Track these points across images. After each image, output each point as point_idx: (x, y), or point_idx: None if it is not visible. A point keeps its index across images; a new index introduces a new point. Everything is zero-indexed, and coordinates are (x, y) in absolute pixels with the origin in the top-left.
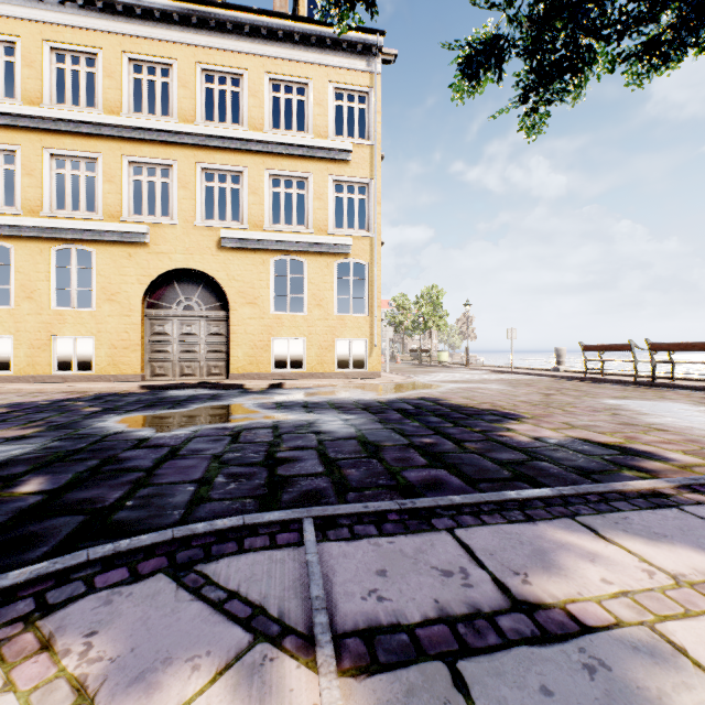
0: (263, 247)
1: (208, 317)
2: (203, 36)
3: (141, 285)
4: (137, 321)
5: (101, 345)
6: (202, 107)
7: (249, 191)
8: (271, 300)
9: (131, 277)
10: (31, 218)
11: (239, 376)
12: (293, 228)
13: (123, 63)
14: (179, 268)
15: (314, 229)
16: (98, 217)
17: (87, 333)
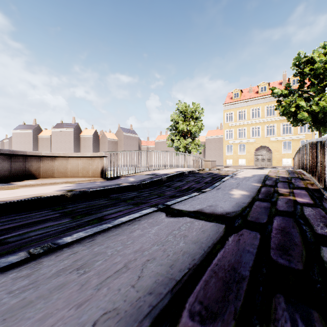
0: (280, 139)
1: (267, 155)
2: (266, 100)
3: (253, 149)
4: (253, 156)
5: (246, 160)
6: (265, 114)
7: (276, 128)
8: (282, 150)
9: (252, 148)
10: (236, 140)
11: (274, 166)
12: (288, 134)
13: (250, 110)
14: (261, 146)
15: (293, 134)
16: (246, 138)
17: (244, 158)
